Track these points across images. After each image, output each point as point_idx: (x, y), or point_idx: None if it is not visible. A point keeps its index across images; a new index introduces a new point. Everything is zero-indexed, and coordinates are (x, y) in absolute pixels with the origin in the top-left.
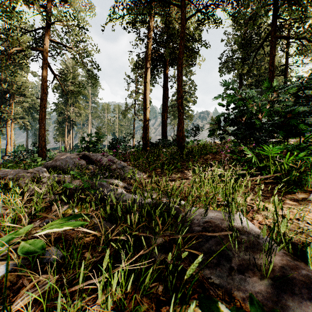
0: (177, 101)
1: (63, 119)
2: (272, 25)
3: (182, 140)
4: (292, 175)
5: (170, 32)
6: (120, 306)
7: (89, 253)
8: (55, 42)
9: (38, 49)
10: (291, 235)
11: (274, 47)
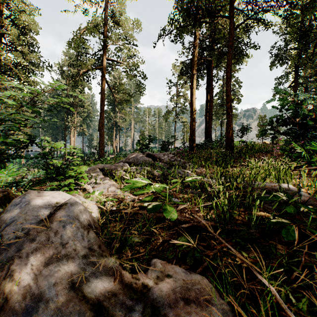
0: (226, 104)
1: (111, 125)
2: None
3: (231, 140)
4: None
5: (216, 37)
6: (224, 212)
7: (203, 193)
8: (111, 60)
9: (98, 68)
10: None
11: None
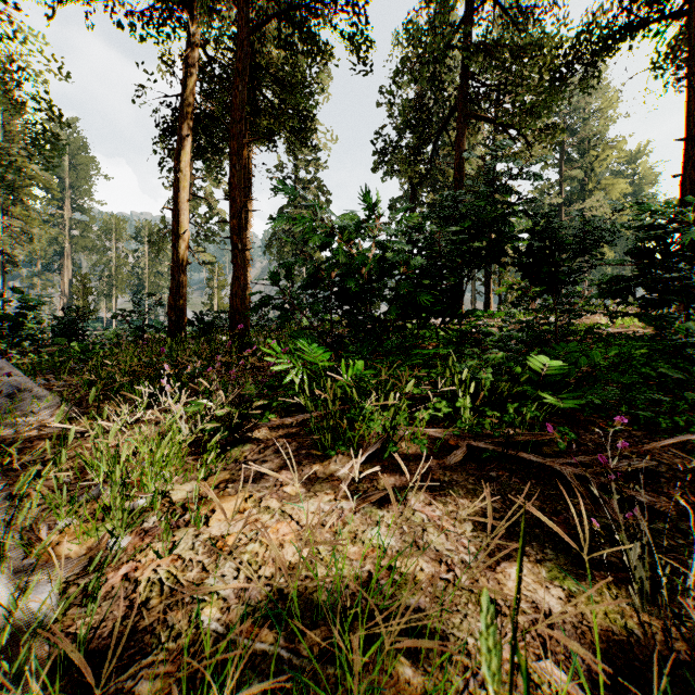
0: (230, 222)
1: None
2: (459, 88)
3: (239, 316)
4: (358, 412)
5: None
6: None
7: None
8: None
9: None
10: (149, 618)
11: (462, 134)
